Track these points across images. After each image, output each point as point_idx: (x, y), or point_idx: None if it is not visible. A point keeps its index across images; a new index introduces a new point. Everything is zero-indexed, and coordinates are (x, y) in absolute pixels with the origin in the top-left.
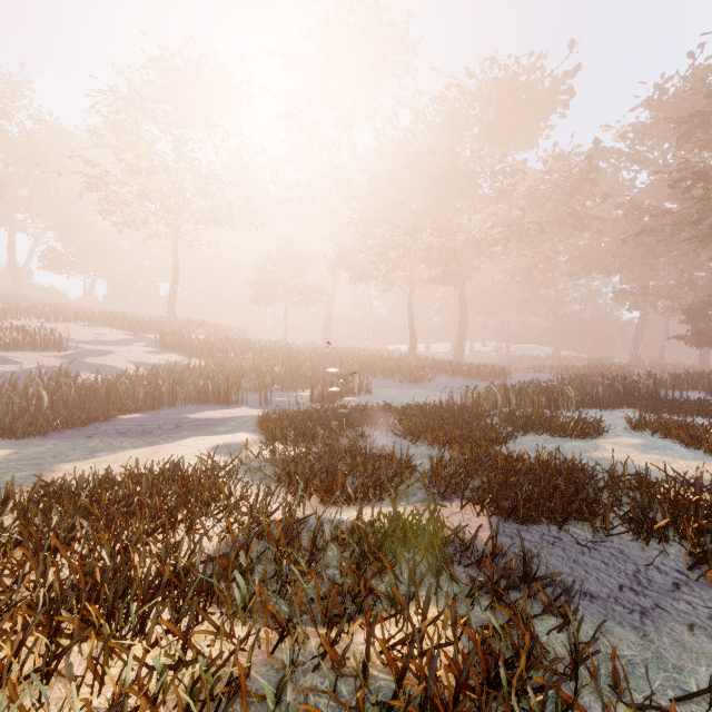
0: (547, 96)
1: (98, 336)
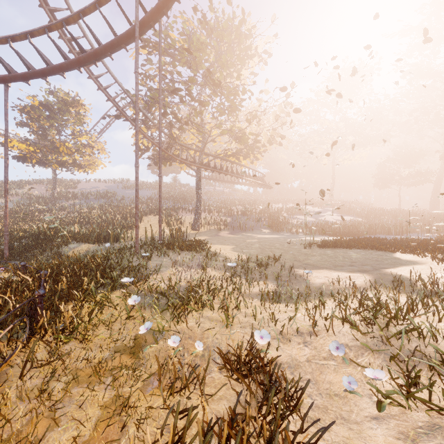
0: None
1: (309, 209)
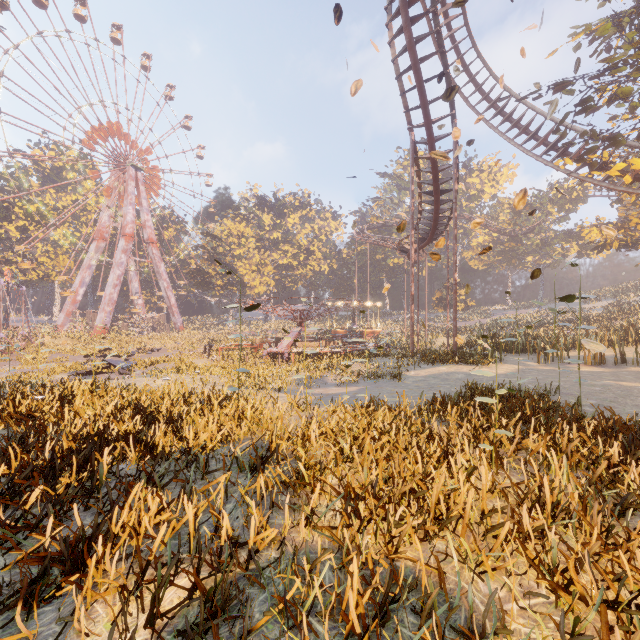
0: None
1: None
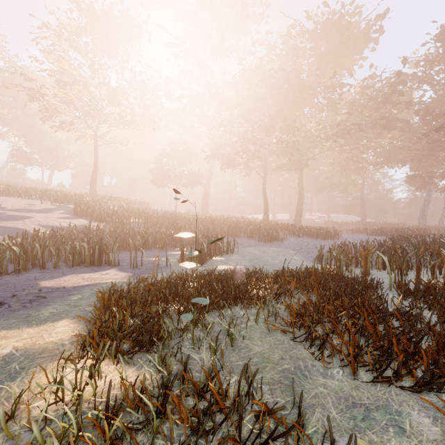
0: (363, 34)
1: (28, 206)
